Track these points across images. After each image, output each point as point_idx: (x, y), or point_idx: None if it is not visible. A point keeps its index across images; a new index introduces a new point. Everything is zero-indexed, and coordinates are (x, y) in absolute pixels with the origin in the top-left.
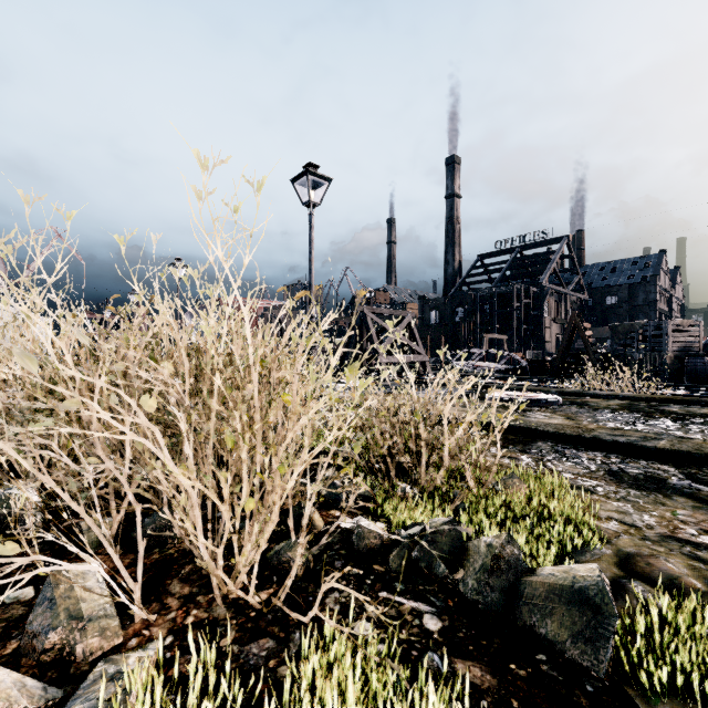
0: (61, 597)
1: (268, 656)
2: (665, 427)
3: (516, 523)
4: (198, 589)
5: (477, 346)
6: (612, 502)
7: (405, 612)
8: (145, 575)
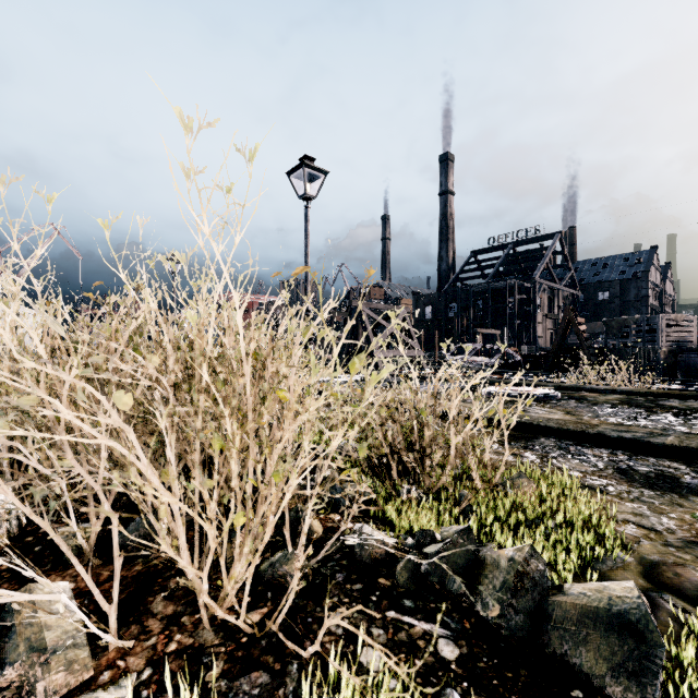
0: (22, 625)
1: (261, 695)
2: (668, 422)
3: (527, 527)
4: (183, 607)
5: (471, 341)
6: (626, 503)
7: (416, 636)
8: (125, 591)
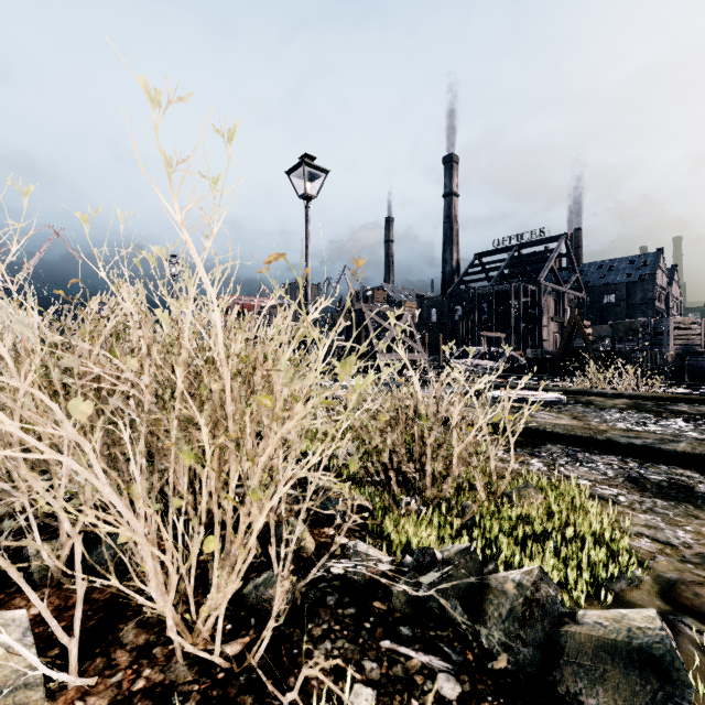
0: None
1: None
2: (678, 428)
3: (534, 541)
4: (157, 636)
5: (475, 345)
6: (638, 515)
7: (413, 670)
8: (94, 617)
